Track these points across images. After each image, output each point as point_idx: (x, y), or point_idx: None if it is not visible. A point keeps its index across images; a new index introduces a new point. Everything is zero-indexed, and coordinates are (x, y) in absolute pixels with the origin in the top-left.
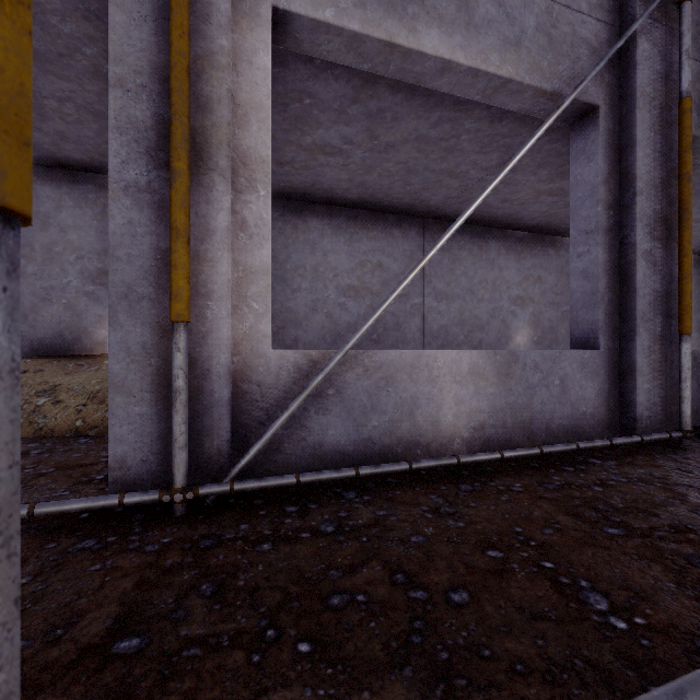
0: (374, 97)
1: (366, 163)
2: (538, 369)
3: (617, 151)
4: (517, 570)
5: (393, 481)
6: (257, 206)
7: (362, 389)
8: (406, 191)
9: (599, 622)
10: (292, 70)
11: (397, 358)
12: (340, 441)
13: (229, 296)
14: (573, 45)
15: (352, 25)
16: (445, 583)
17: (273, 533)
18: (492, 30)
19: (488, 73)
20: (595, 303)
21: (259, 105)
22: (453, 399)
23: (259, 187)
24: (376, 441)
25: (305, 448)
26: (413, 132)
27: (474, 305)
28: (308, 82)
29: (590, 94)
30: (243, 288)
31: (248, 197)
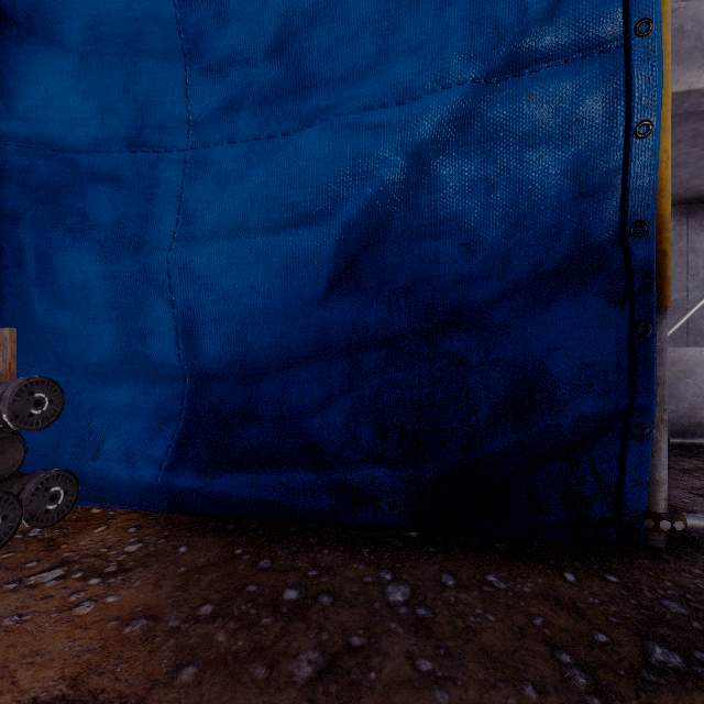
0: None
1: None
2: None
3: None
4: None
5: (699, 453)
6: None
7: None
8: None
9: None
10: None
11: (696, 354)
12: None
13: None
14: None
15: None
16: None
17: None
18: None
19: None
20: None
21: None
22: None
23: None
24: (674, 422)
25: None
26: (690, 133)
27: None
28: None
29: None
30: None
31: None
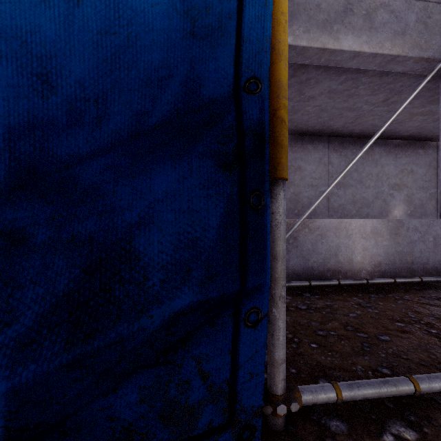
0: (305, 73)
1: (295, 108)
2: (417, 231)
3: None
4: (415, 331)
5: (328, 290)
6: None
7: (308, 240)
8: (318, 122)
9: None
10: None
11: (327, 223)
12: (296, 268)
13: None
14: None
15: (302, 43)
16: (375, 332)
17: None
18: (386, 28)
19: (383, 54)
20: None
21: None
22: (361, 248)
23: None
24: (315, 269)
25: None
26: (327, 88)
27: (362, 191)
28: None
29: None
30: None
31: None
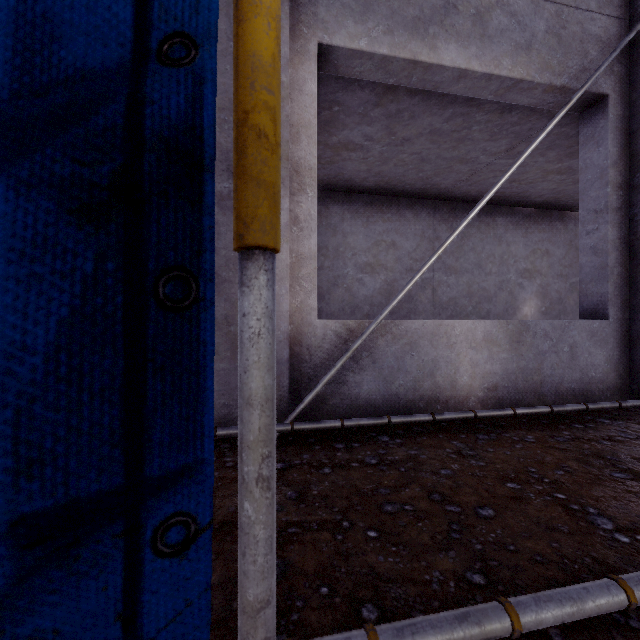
0: (394, 101)
1: (384, 155)
2: (548, 337)
3: (627, 135)
4: (533, 498)
5: (418, 430)
6: (306, 204)
7: (390, 353)
8: (418, 178)
9: (605, 536)
10: (325, 85)
11: (420, 327)
12: (372, 395)
13: (287, 278)
14: (582, 42)
15: (382, 50)
16: (473, 502)
17: (330, 461)
18: (504, 38)
19: (500, 77)
20: (604, 277)
21: (308, 124)
22: (469, 363)
23: (308, 189)
24: (402, 396)
25: (344, 400)
26: (428, 127)
27: (481, 278)
28: (338, 93)
29: (599, 85)
30: (295, 270)
31: (300, 198)
